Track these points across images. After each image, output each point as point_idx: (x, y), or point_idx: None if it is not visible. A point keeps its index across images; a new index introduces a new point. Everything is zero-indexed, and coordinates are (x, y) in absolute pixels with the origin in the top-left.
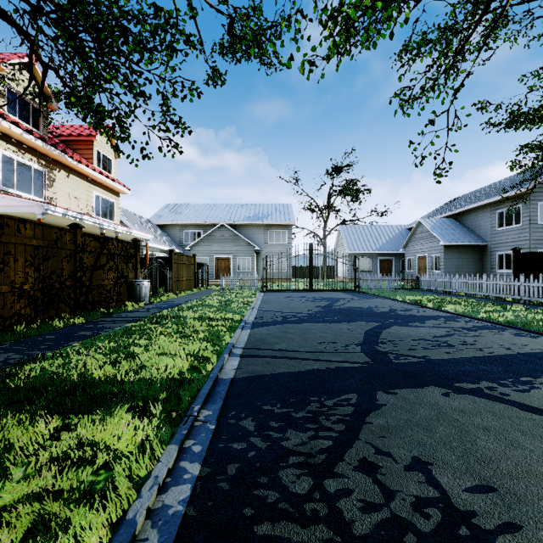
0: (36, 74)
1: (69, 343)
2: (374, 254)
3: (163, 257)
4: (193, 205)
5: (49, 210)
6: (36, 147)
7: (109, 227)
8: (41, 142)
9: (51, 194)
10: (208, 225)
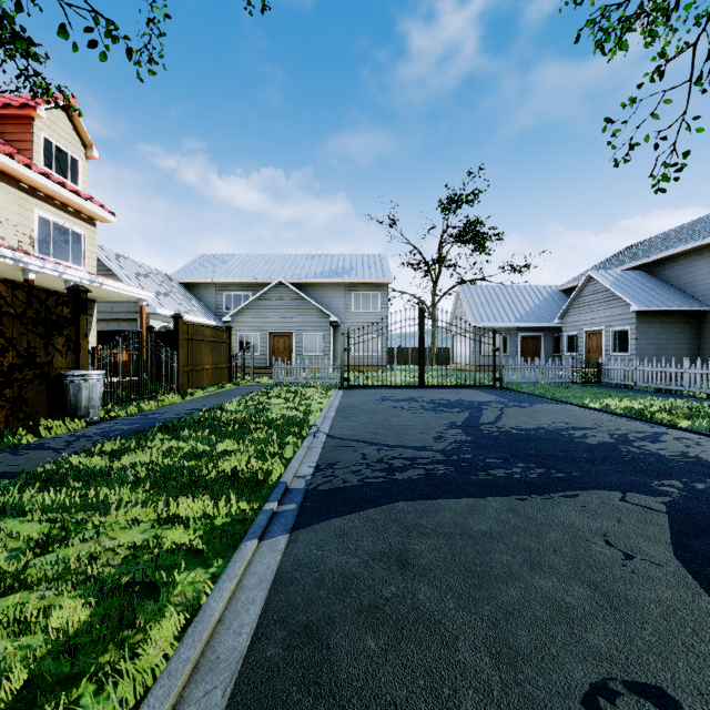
0: None
1: None
2: (513, 329)
3: None
4: (239, 256)
5: None
6: None
7: (45, 269)
8: None
9: None
10: (260, 284)
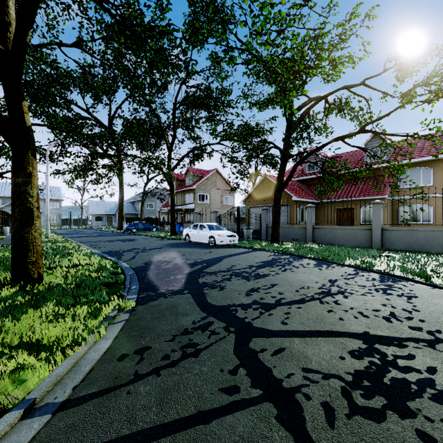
0: None
1: None
2: (104, 214)
3: None
4: None
5: None
6: None
7: None
8: None
9: None
10: (6, 197)
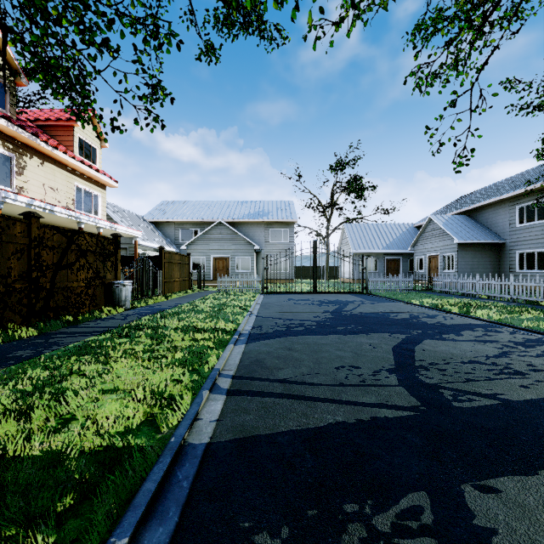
0: None
1: None
2: (381, 254)
3: (155, 256)
4: (190, 202)
5: (8, 199)
6: None
7: (89, 222)
8: (6, 122)
9: (20, 183)
10: (205, 223)
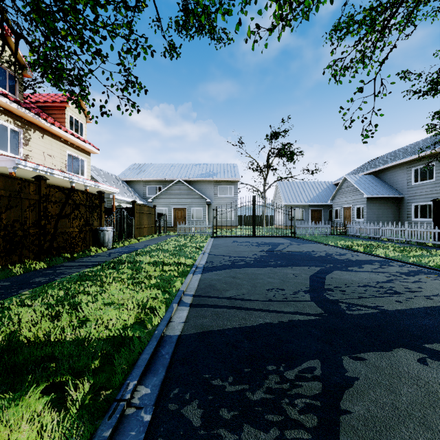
0: (11, 44)
1: (19, 291)
2: (306, 206)
3: (128, 208)
4: (154, 165)
5: (20, 165)
6: (11, 109)
7: (79, 181)
8: (16, 105)
9: (26, 152)
10: (167, 181)
